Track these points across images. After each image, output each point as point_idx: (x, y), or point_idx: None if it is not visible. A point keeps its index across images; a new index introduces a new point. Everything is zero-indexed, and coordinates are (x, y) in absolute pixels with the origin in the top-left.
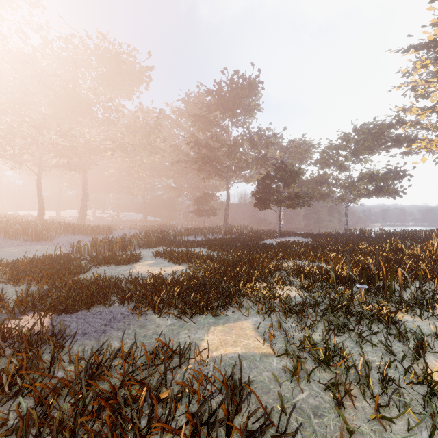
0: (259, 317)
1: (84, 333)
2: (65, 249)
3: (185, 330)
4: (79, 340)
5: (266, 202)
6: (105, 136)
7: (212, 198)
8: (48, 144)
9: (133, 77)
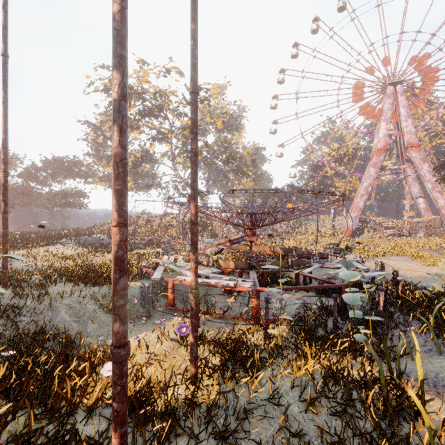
0: None
1: None
2: None
3: None
4: None
5: None
6: None
7: None
8: None
9: None
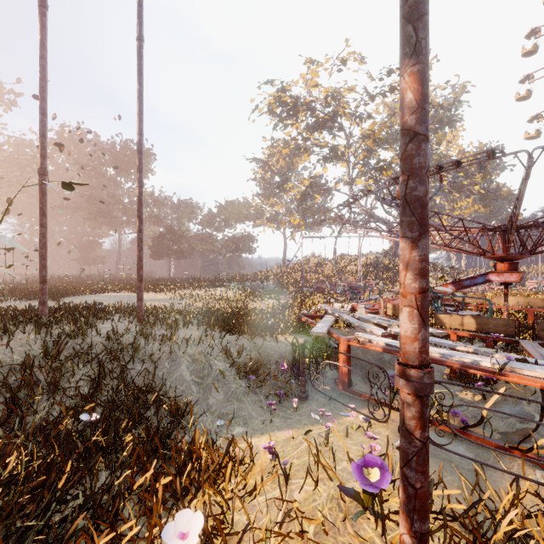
0: None
1: None
2: None
3: None
4: None
5: (160, 254)
6: None
7: (100, 246)
8: None
9: None
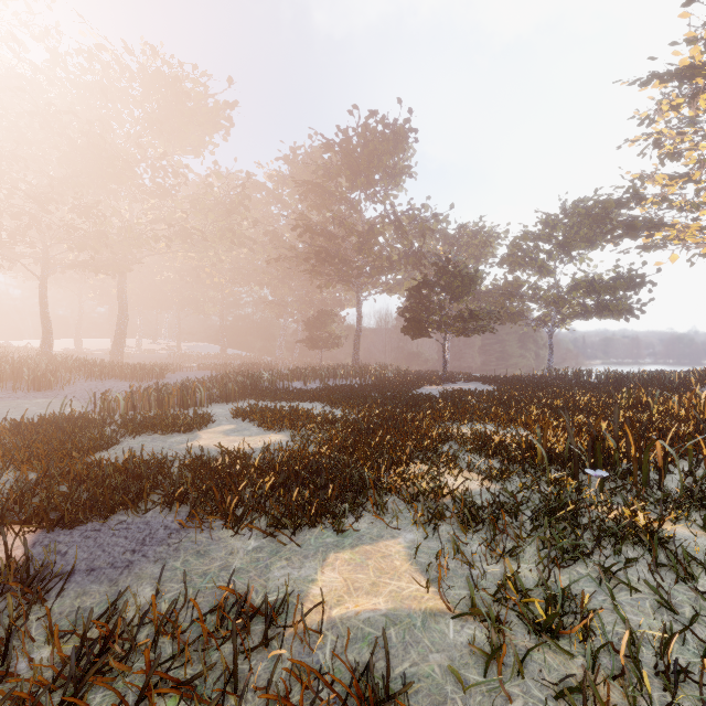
0: (416, 531)
1: (90, 569)
2: (84, 404)
3: (280, 561)
4: (77, 584)
5: (422, 325)
6: (156, 216)
7: (333, 318)
8: (58, 228)
9: (202, 119)
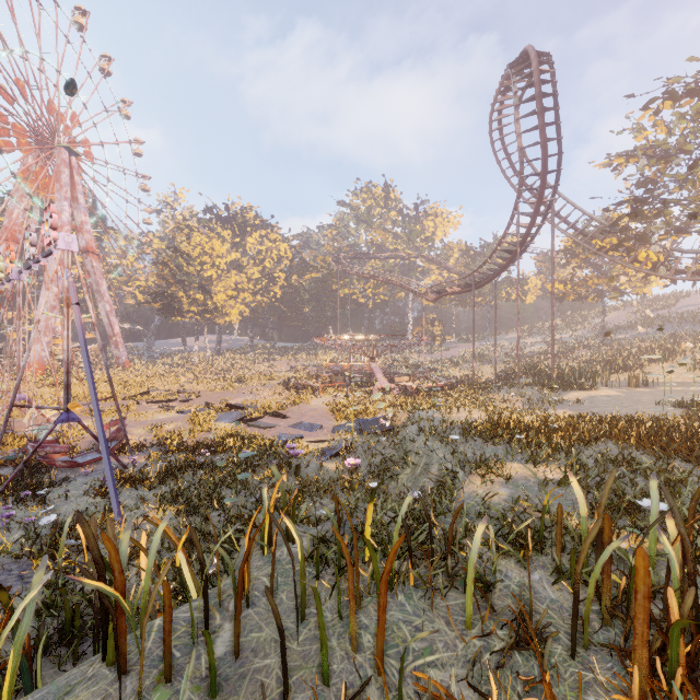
0: None
1: None
2: None
3: None
4: None
5: None
6: None
7: None
8: None
9: None
